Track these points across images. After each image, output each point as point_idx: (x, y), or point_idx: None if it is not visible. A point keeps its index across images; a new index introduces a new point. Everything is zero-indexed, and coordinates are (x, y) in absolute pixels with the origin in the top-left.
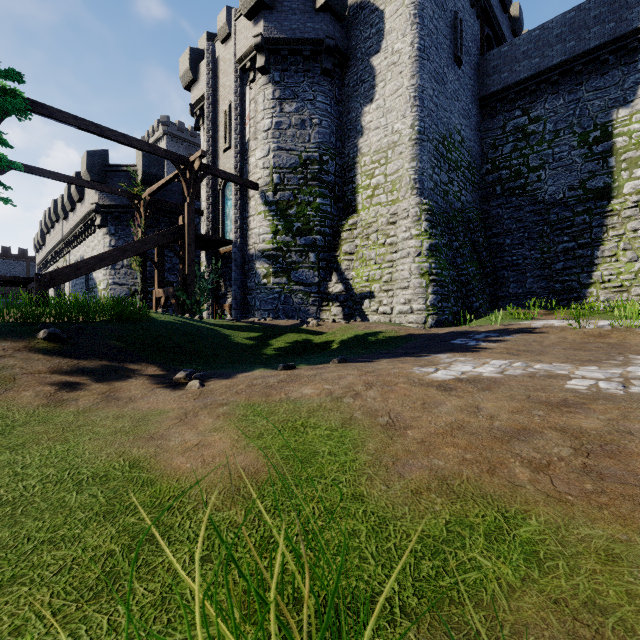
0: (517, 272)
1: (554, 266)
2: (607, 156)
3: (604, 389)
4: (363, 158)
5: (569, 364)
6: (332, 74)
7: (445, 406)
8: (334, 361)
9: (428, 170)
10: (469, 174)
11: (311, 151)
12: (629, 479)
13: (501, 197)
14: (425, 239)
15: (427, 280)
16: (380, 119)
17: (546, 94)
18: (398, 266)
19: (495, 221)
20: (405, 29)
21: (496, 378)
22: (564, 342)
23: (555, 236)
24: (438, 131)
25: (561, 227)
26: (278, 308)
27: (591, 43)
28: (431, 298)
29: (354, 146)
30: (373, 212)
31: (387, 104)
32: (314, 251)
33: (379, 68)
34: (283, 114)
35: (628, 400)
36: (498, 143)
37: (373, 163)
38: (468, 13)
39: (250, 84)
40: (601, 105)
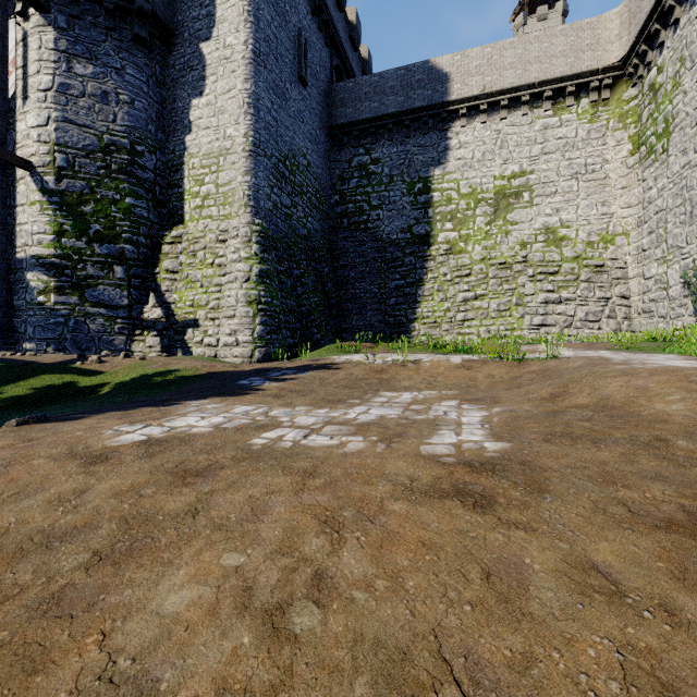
0: (360, 305)
1: (389, 301)
2: (427, 207)
3: (281, 442)
4: (191, 159)
5: (311, 407)
6: (149, 46)
7: (40, 495)
8: (10, 423)
9: (265, 188)
10: (317, 202)
11: (118, 135)
12: (81, 605)
13: (348, 230)
14: (255, 263)
15: (255, 309)
16: (211, 118)
17: (384, 139)
18: (225, 291)
19: (342, 253)
20: (238, 24)
21: (196, 435)
22: (346, 379)
23: (390, 273)
24: (278, 149)
25: (394, 266)
26: (64, 337)
27: (416, 103)
28: (259, 329)
29: (181, 142)
30: (202, 225)
31: (219, 103)
32: (122, 264)
33: (210, 58)
34: (73, 75)
35: (275, 457)
36: (345, 176)
37: (203, 168)
38: (316, 36)
39: (16, 17)
40: (423, 161)
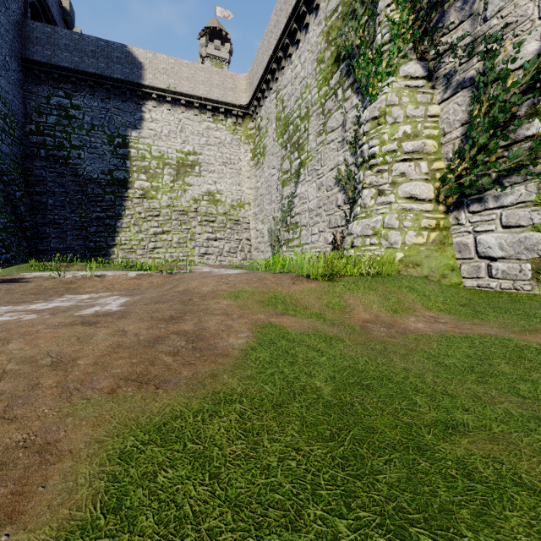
0: (59, 230)
1: (90, 229)
2: (126, 159)
3: None
4: None
5: None
6: None
7: None
8: None
9: None
10: (6, 126)
11: None
12: None
13: (46, 160)
14: None
15: None
16: None
17: (85, 91)
18: None
19: (39, 180)
20: None
21: None
22: (35, 289)
23: (91, 206)
24: None
25: (96, 200)
26: None
27: (115, 74)
28: None
29: None
30: None
31: None
32: None
33: None
34: None
35: None
36: (43, 110)
37: None
38: None
39: None
40: (122, 122)
